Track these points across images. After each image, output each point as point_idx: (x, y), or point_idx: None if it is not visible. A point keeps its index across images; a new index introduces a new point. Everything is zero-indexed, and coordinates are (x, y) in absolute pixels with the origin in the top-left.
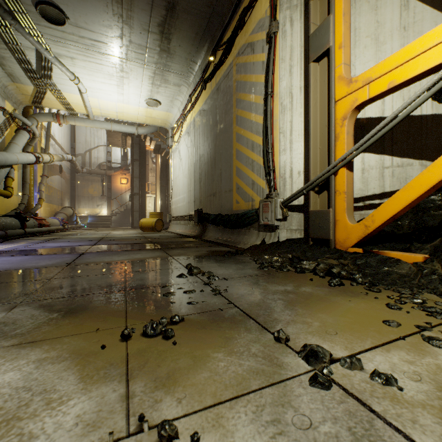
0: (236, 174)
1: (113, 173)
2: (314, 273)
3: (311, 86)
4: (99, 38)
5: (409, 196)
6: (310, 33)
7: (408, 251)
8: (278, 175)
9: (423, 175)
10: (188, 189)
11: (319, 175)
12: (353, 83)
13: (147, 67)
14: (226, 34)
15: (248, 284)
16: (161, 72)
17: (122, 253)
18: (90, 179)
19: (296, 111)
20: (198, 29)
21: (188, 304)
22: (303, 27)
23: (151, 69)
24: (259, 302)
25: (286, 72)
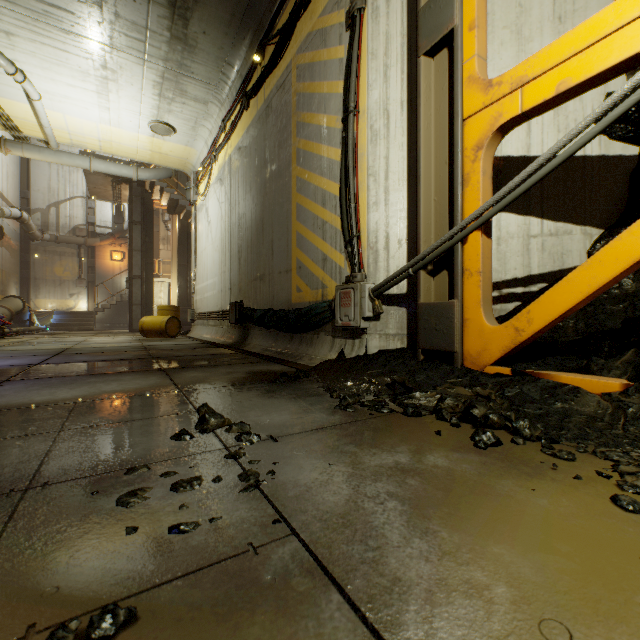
0: (297, 244)
1: (99, 242)
2: (439, 416)
3: (421, 95)
4: (58, 1)
5: (596, 278)
6: (420, 6)
7: (588, 372)
8: (366, 245)
9: (622, 242)
10: (220, 270)
11: (436, 243)
12: (494, 87)
13: (149, 65)
14: (281, 19)
15: (321, 453)
16: (174, 77)
17: (82, 382)
18: (58, 251)
19: (395, 141)
20: (235, 7)
21: (172, 533)
22: (406, 4)
23: (157, 69)
24: (347, 512)
25: (378, 75)
